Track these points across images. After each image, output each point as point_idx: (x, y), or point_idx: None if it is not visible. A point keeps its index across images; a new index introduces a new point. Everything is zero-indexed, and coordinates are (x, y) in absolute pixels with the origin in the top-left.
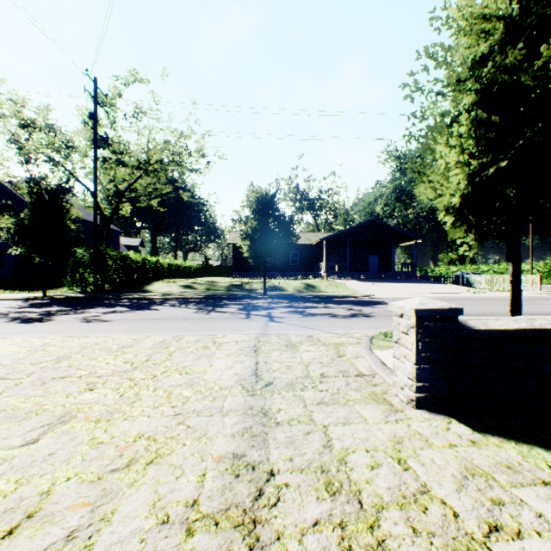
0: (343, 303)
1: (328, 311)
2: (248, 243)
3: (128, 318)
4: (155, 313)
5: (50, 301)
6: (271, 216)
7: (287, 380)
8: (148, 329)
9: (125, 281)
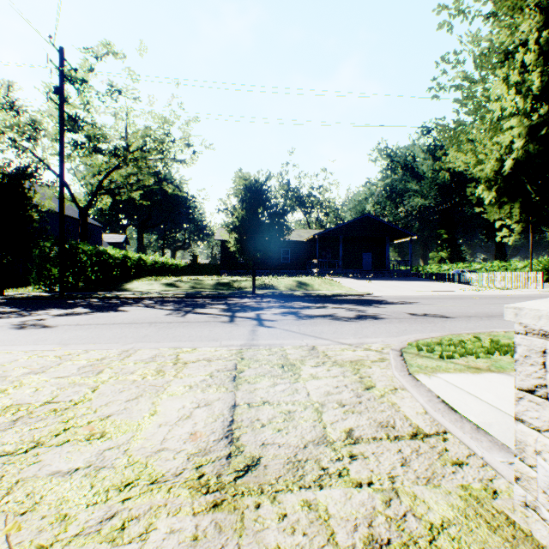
0: (342, 302)
1: (328, 312)
2: (235, 235)
3: (80, 322)
4: (118, 316)
5: (4, 301)
6: (261, 206)
7: (288, 453)
8: (94, 338)
9: (102, 279)
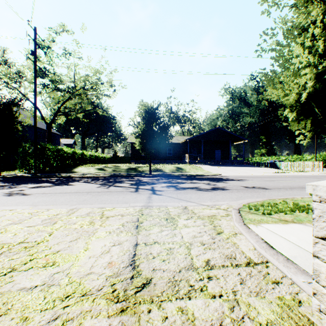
0: (203, 179)
1: (194, 185)
2: (139, 140)
3: (45, 191)
4: (68, 188)
5: (1, 179)
6: (154, 122)
7: (169, 276)
8: (53, 202)
9: (60, 166)
